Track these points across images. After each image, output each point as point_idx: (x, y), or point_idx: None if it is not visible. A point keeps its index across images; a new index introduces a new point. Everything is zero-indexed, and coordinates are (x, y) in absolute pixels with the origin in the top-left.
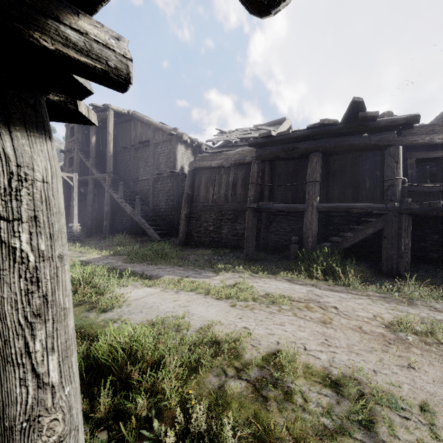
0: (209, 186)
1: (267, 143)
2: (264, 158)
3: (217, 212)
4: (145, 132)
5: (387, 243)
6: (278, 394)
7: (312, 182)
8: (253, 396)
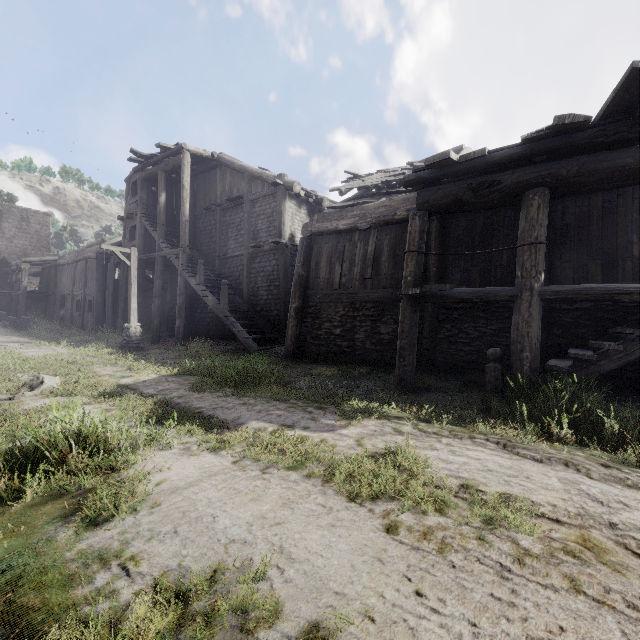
0: (334, 262)
1: (439, 178)
2: (432, 205)
3: (348, 305)
4: (237, 184)
5: None
6: None
7: (530, 245)
8: None
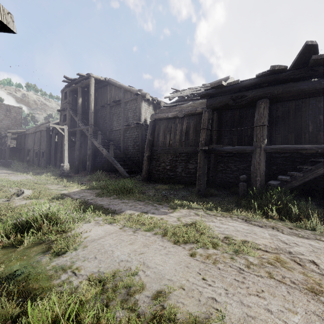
0: (166, 133)
1: (217, 93)
2: (214, 106)
3: (173, 154)
4: (118, 94)
5: None
6: None
7: (260, 126)
8: None
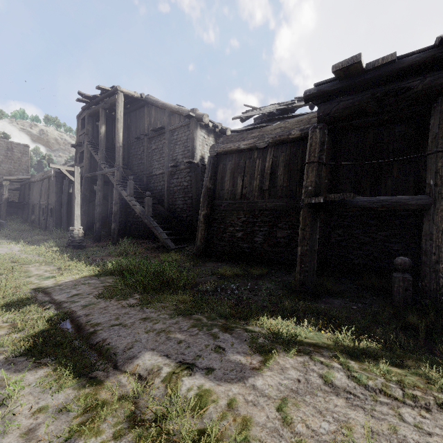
0: (236, 176)
1: (341, 90)
2: (333, 117)
3: (248, 212)
4: (160, 118)
5: None
6: None
7: None
8: None
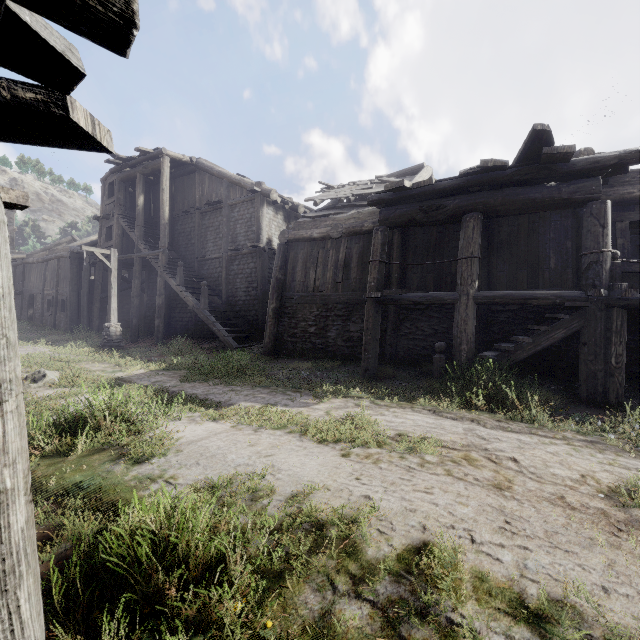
0: (309, 267)
1: (397, 200)
2: (392, 222)
3: (321, 306)
4: (216, 189)
5: (587, 353)
6: (431, 636)
7: (467, 258)
8: (384, 639)
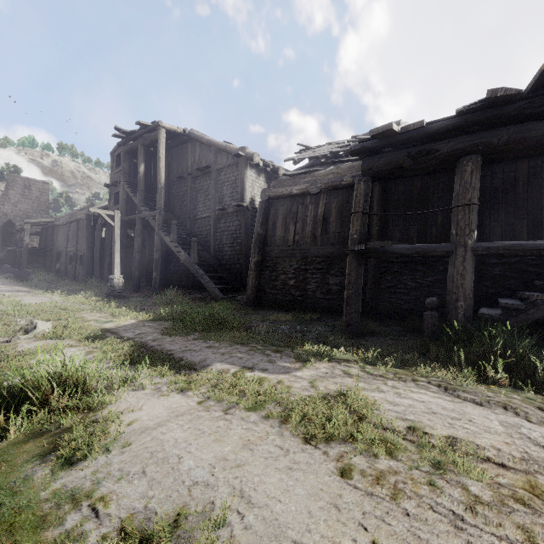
0: (288, 222)
1: (382, 147)
2: (375, 171)
3: (300, 259)
4: (205, 156)
5: None
6: None
7: (464, 206)
8: None
